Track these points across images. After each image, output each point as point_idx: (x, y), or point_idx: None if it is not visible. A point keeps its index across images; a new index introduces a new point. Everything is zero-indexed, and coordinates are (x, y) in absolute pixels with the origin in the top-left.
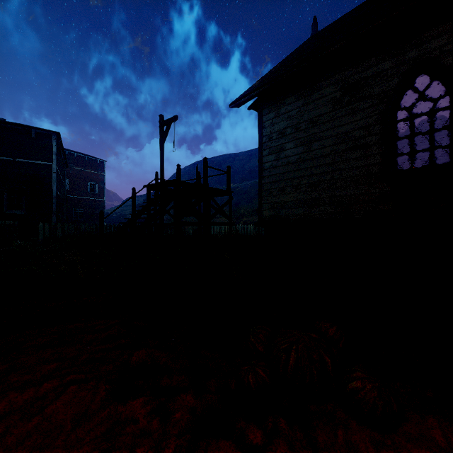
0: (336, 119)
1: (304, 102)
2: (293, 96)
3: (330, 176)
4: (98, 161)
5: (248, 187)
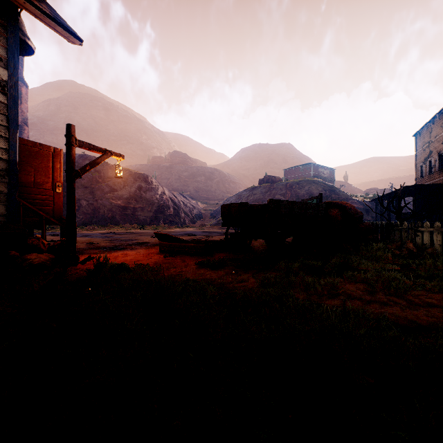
0: None
1: None
2: None
3: None
4: None
5: None
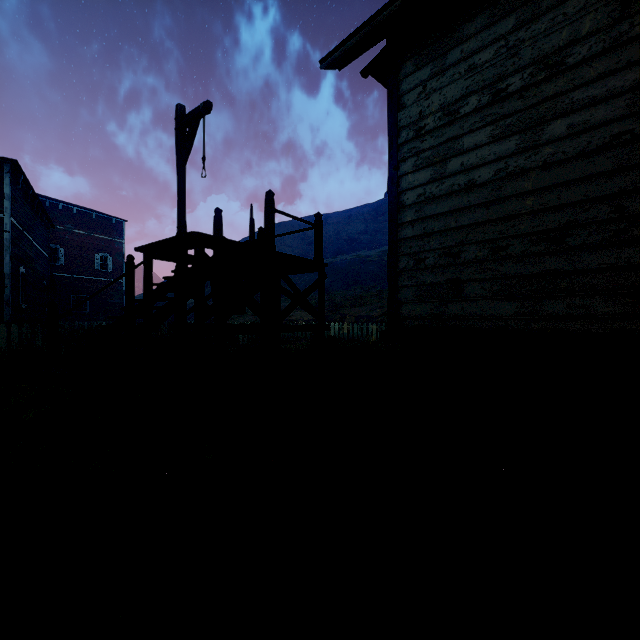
0: (634, 40)
1: (520, 19)
2: (484, 12)
3: (610, 209)
4: (112, 221)
5: (345, 263)
